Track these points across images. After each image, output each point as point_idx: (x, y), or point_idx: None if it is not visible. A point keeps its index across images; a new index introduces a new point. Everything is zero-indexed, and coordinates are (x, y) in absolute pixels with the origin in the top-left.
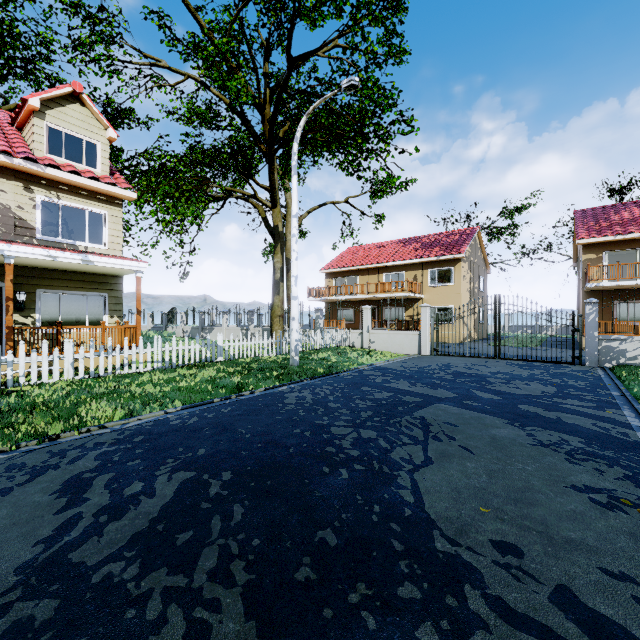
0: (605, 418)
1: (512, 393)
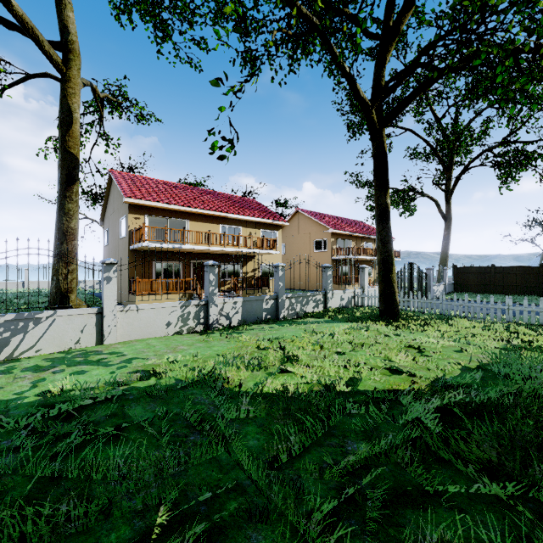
0: None
1: None
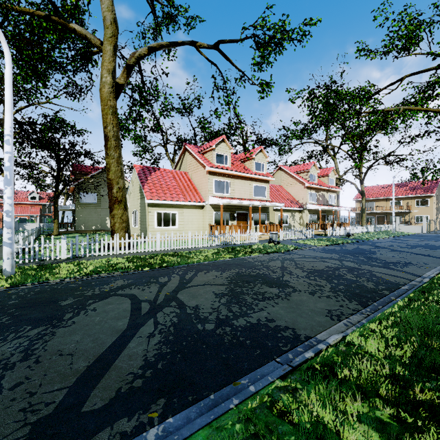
0: None
1: None
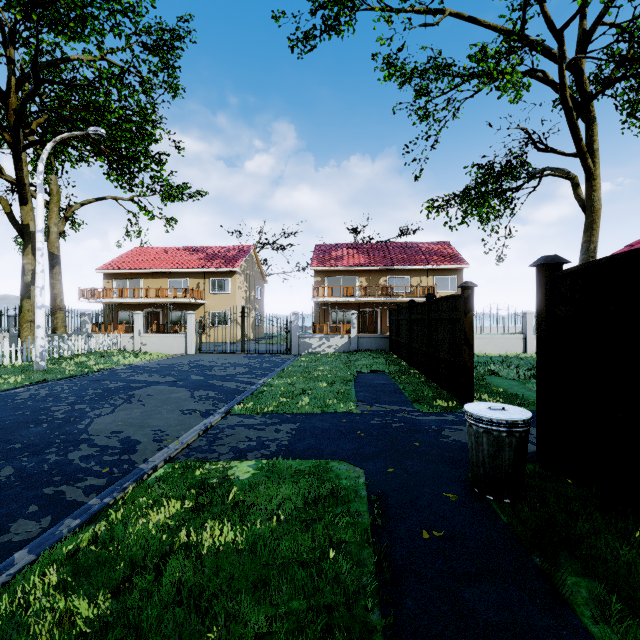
0: (248, 382)
1: (216, 375)
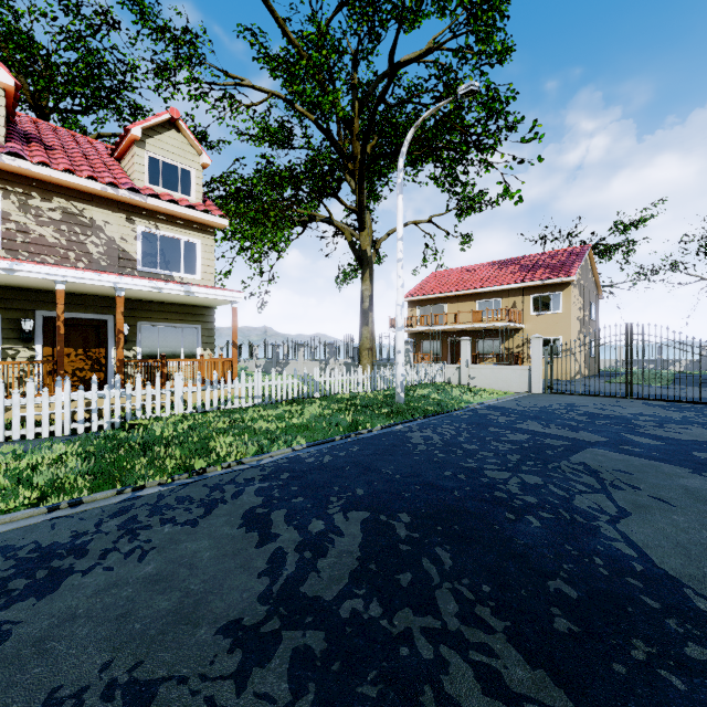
0: None
1: (675, 438)
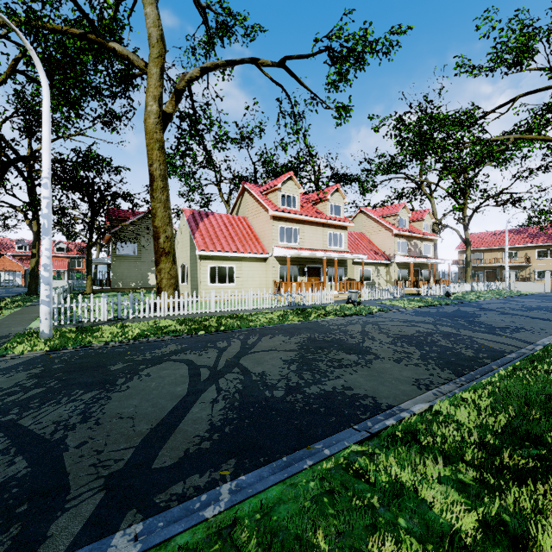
0: None
1: None
